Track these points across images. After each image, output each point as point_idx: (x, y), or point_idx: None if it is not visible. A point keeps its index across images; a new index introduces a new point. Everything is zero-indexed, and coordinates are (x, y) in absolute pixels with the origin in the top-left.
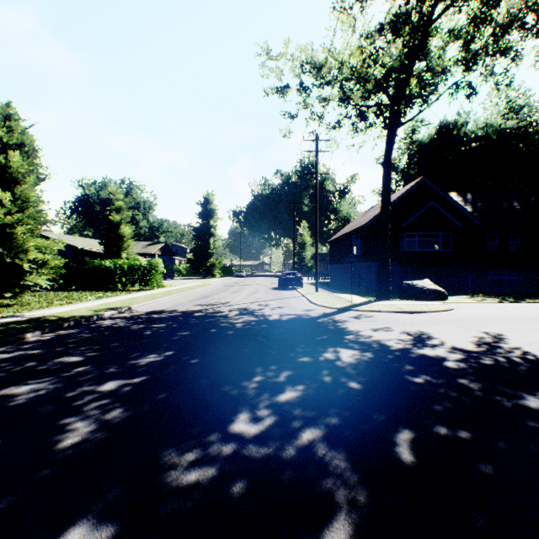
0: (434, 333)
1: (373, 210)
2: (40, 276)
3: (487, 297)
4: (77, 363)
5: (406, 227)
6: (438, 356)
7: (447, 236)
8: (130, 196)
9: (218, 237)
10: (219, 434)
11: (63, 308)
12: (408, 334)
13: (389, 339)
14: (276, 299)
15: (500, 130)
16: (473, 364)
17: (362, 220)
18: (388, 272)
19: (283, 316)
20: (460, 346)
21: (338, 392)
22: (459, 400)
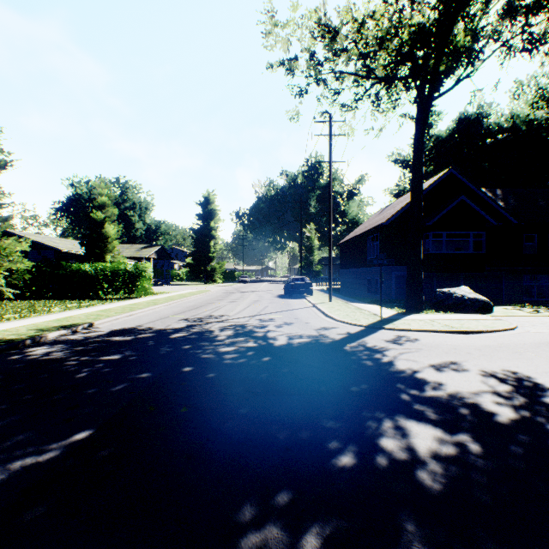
0: (539, 377)
1: (391, 208)
2: None
3: (537, 308)
4: None
5: (432, 226)
6: None
7: (478, 236)
8: (126, 196)
9: (219, 239)
10: None
11: (0, 326)
12: (499, 379)
13: (477, 393)
14: (282, 311)
15: (529, 121)
16: None
17: (379, 218)
18: (421, 278)
19: (293, 339)
20: None
21: None
22: None
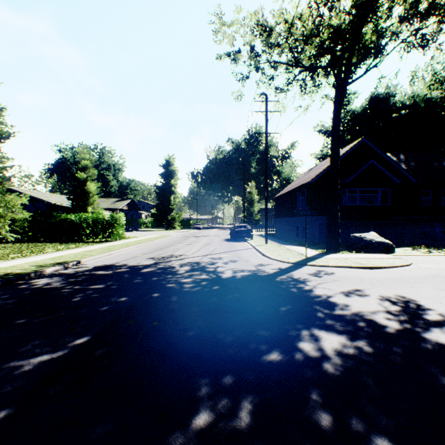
0: (422, 300)
1: (315, 169)
2: None
3: (430, 249)
4: None
5: (348, 184)
6: None
7: (385, 192)
8: (103, 159)
9: (178, 194)
10: None
11: (8, 263)
12: (392, 302)
13: (374, 312)
14: (229, 251)
15: (426, 99)
16: None
17: (306, 178)
18: (338, 225)
19: (237, 273)
20: None
21: None
22: None
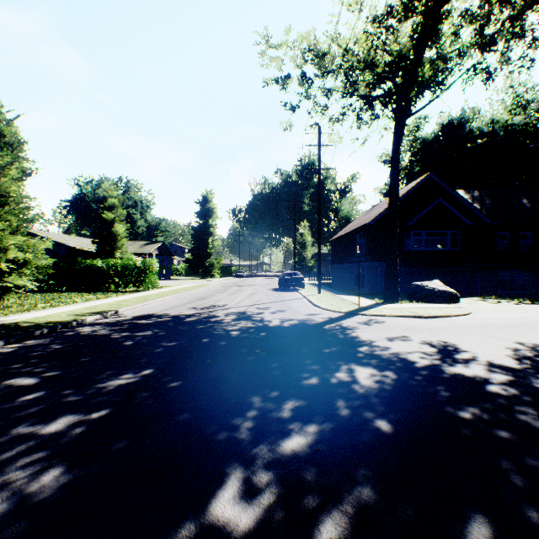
0: (461, 344)
1: (377, 208)
2: (21, 277)
3: (501, 299)
4: (29, 387)
5: (412, 225)
6: (477, 377)
7: (455, 234)
8: (128, 195)
9: (217, 236)
10: (191, 526)
11: (43, 312)
12: (431, 345)
13: (410, 352)
14: (277, 301)
15: (507, 126)
16: (526, 389)
17: (366, 218)
18: (397, 272)
19: (284, 321)
20: (498, 362)
21: (363, 437)
22: (534, 453)
